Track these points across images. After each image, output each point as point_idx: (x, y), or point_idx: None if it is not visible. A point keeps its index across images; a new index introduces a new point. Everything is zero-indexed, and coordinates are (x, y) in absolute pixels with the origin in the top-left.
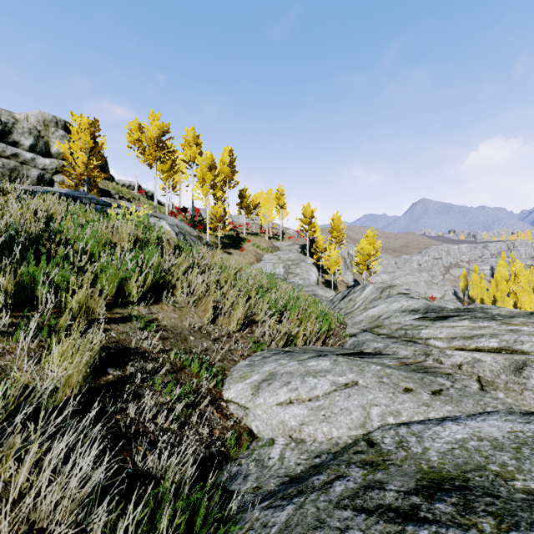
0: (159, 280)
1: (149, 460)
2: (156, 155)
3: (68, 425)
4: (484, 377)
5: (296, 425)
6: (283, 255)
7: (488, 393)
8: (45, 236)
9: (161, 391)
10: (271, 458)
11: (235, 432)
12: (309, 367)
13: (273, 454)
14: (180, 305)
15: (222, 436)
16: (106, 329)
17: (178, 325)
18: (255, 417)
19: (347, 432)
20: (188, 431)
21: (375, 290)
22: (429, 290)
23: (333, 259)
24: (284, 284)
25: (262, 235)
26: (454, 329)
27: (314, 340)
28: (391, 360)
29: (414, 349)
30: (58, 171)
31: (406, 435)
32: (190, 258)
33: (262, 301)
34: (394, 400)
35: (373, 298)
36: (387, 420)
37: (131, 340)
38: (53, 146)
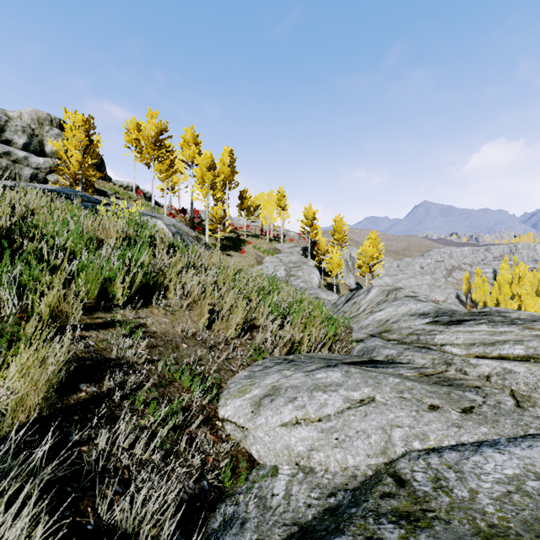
0: (150, 281)
1: (117, 511)
2: (154, 154)
3: (9, 467)
4: (518, 391)
5: (304, 450)
6: (284, 258)
7: (526, 410)
8: (17, 230)
9: (143, 411)
10: (275, 495)
11: (232, 458)
12: (318, 380)
13: (277, 489)
14: (173, 309)
15: (216, 465)
16: (83, 336)
17: (170, 331)
18: (256, 440)
19: (365, 460)
20: (175, 462)
21: (380, 293)
22: (432, 293)
23: (335, 261)
24: (287, 287)
25: (263, 237)
26: (472, 334)
27: (319, 346)
28: (408, 370)
29: (432, 357)
30: (52, 170)
31: (441, 467)
32: (185, 257)
33: (263, 304)
34: (418, 419)
35: (378, 301)
36: (412, 445)
37: (112, 348)
38: (48, 145)
